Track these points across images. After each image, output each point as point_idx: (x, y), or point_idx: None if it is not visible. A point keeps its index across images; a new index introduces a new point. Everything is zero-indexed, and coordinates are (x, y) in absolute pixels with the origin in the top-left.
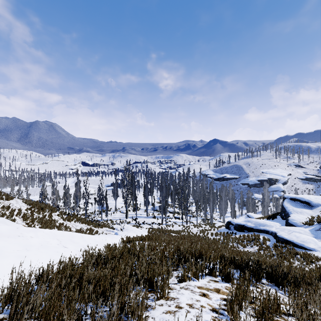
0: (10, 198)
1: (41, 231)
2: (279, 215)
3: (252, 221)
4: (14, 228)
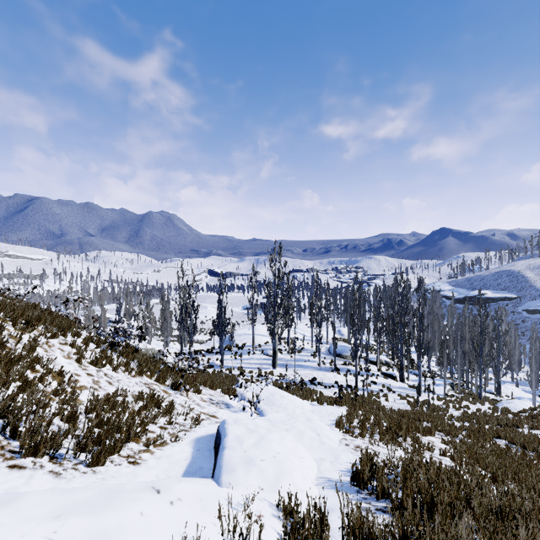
0: None
1: None
2: None
3: None
4: None
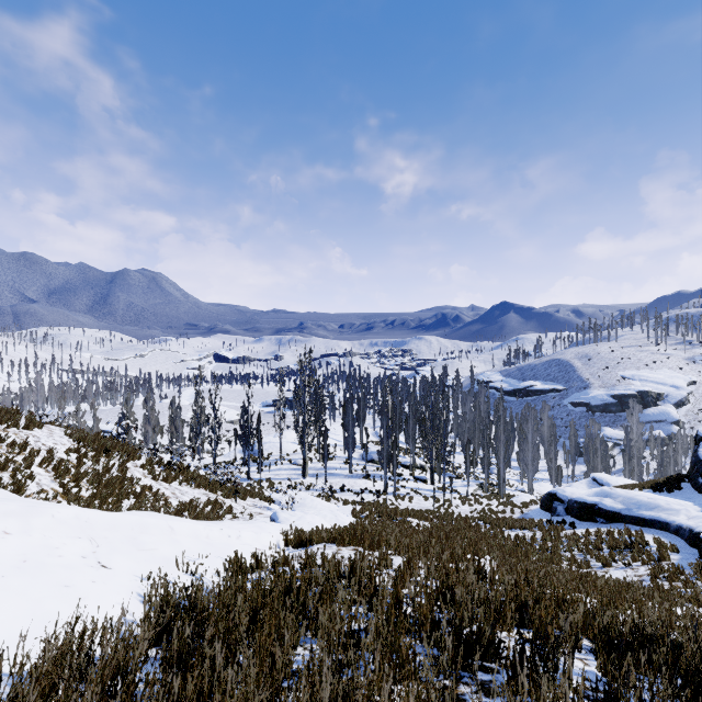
0: (34, 425)
1: (46, 514)
2: (687, 483)
3: (615, 495)
4: None
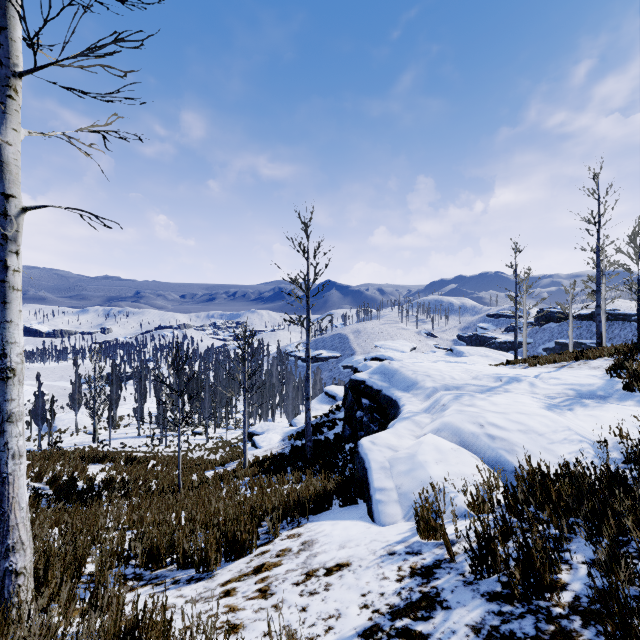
0: None
1: None
2: None
3: (264, 426)
4: None
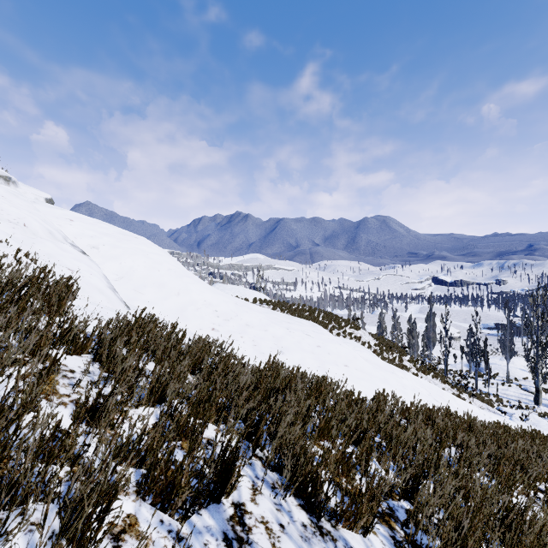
0: (358, 328)
1: (408, 374)
2: None
3: None
4: (387, 364)
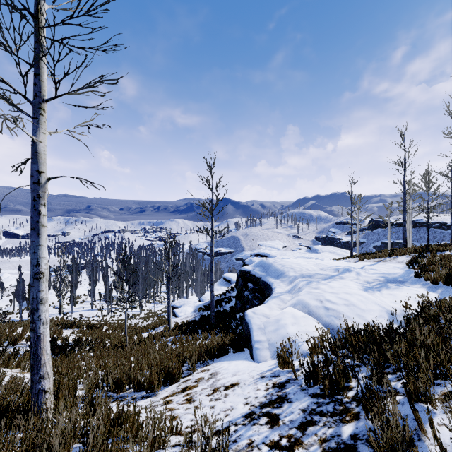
0: None
1: None
2: None
3: (181, 301)
4: None
